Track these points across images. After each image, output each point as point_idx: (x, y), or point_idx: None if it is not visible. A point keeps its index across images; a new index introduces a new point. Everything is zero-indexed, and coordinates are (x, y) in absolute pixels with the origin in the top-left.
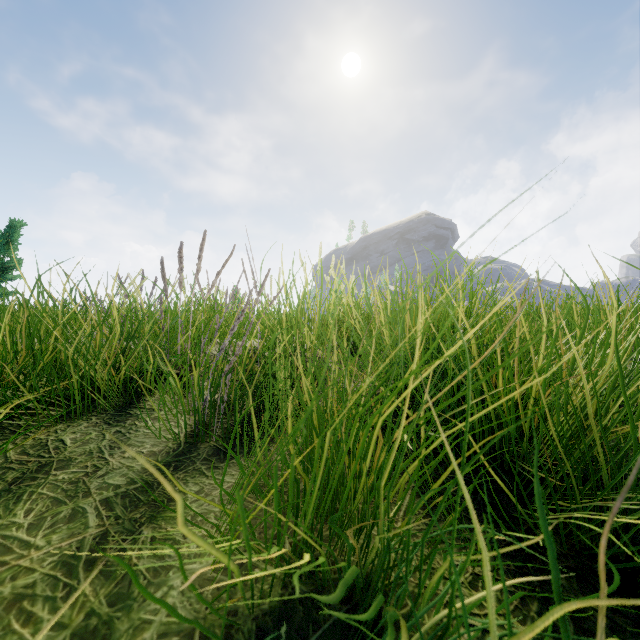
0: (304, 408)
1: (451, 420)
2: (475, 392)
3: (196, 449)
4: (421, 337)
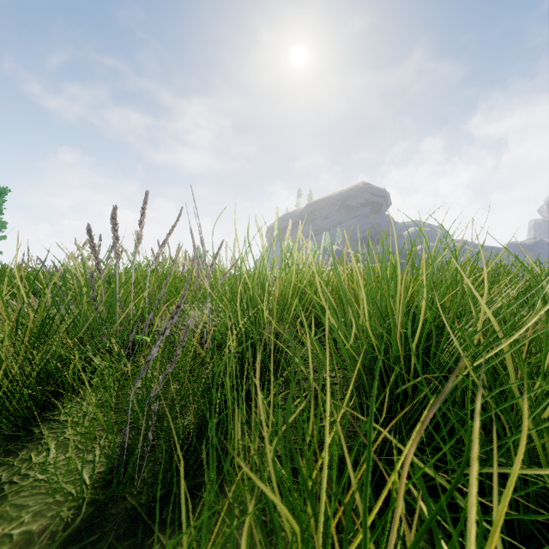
0: (267, 469)
1: (460, 443)
2: (511, 421)
3: (102, 519)
4: (419, 331)
